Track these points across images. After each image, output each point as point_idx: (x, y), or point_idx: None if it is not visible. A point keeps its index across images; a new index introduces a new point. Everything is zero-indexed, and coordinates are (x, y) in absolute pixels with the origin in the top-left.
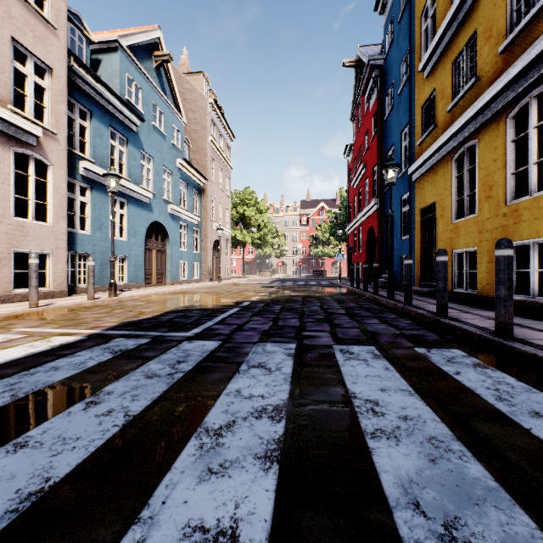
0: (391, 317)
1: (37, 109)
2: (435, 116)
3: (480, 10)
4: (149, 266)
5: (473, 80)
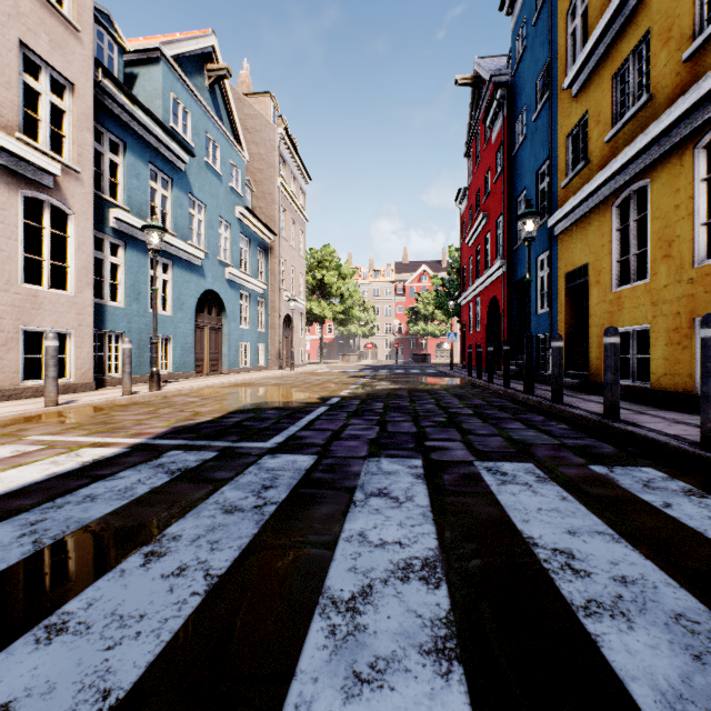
0: (538, 420)
1: (54, 138)
2: (587, 149)
3: (654, 4)
4: (201, 349)
5: (643, 98)
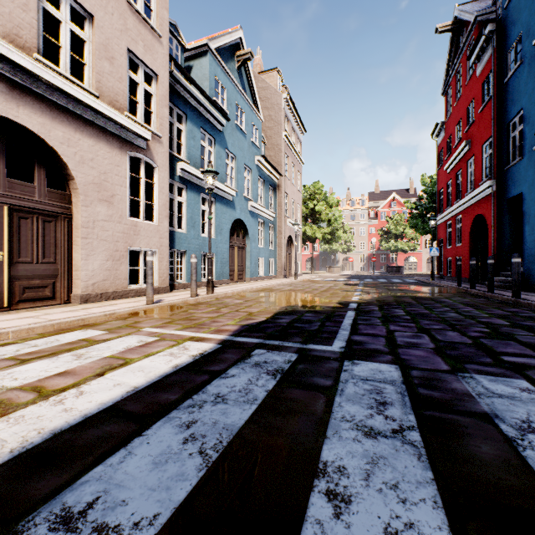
0: None
1: (144, 116)
2: None
3: None
4: (232, 263)
5: None
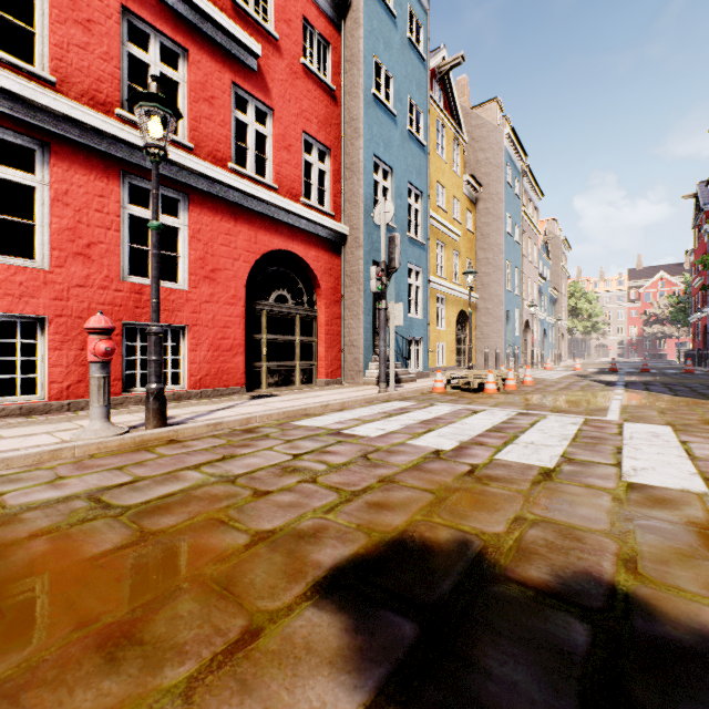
0: None
1: None
2: None
3: None
4: None
5: None
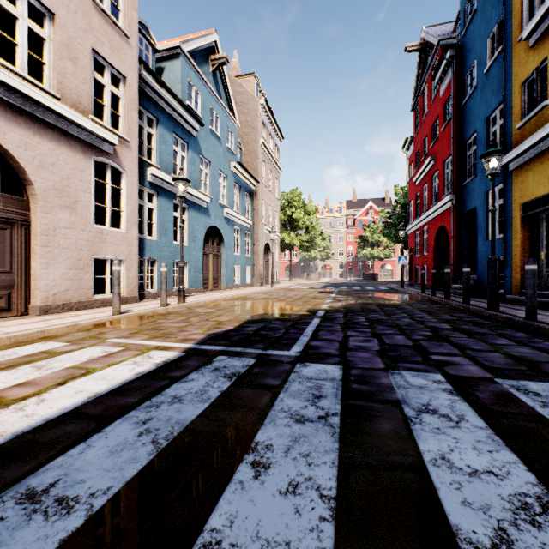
0: (521, 336)
1: (111, 118)
2: (547, 91)
3: None
4: (206, 271)
5: None
